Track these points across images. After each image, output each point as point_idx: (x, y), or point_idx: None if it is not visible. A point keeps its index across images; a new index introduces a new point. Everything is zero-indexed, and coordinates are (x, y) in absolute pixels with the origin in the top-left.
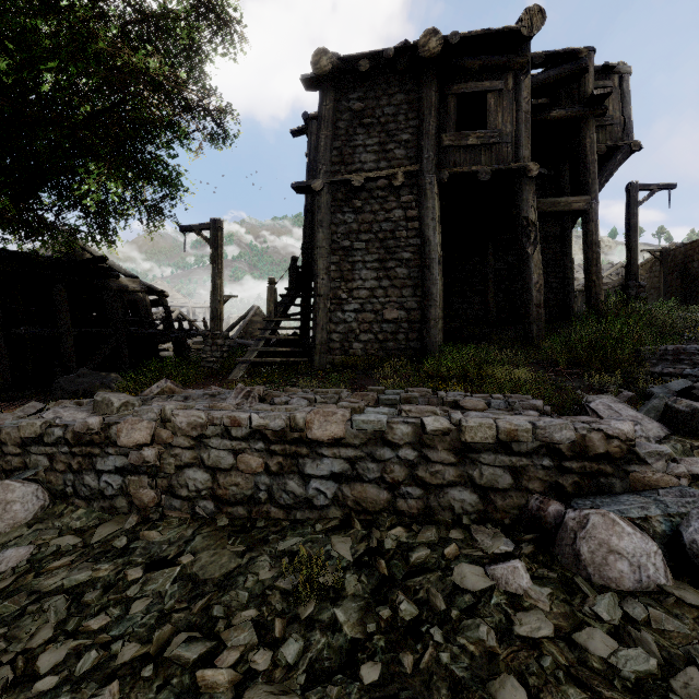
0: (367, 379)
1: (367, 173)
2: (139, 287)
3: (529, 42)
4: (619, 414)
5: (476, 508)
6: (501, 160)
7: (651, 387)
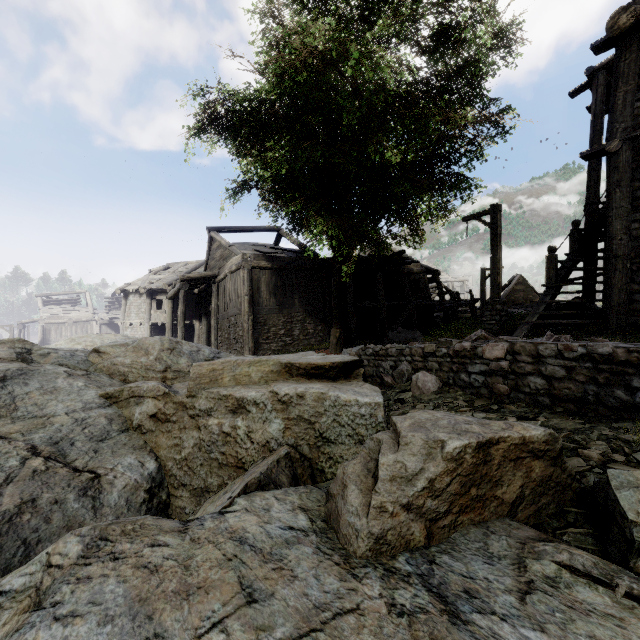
0: None
1: None
2: (420, 269)
3: None
4: None
5: None
6: None
7: None
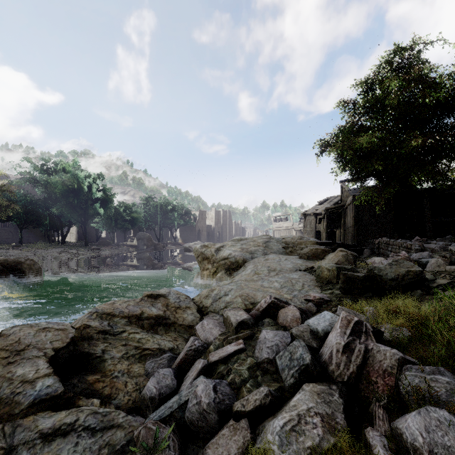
0: None
1: None
2: None
3: None
4: None
5: None
6: None
7: None
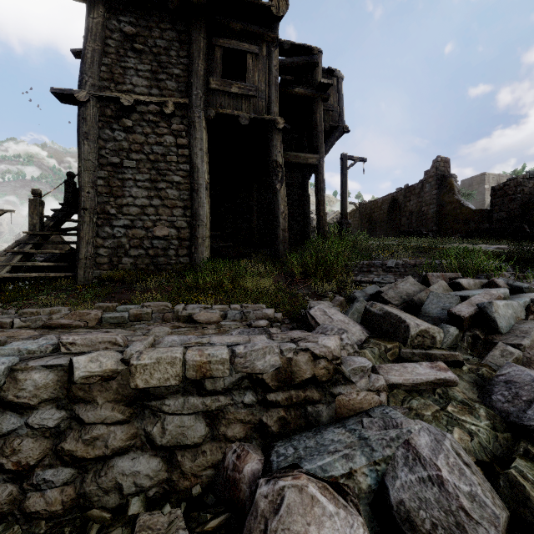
0: (128, 293)
1: (138, 95)
2: None
3: (278, 22)
4: (332, 319)
5: (157, 479)
6: (258, 111)
7: (355, 292)
